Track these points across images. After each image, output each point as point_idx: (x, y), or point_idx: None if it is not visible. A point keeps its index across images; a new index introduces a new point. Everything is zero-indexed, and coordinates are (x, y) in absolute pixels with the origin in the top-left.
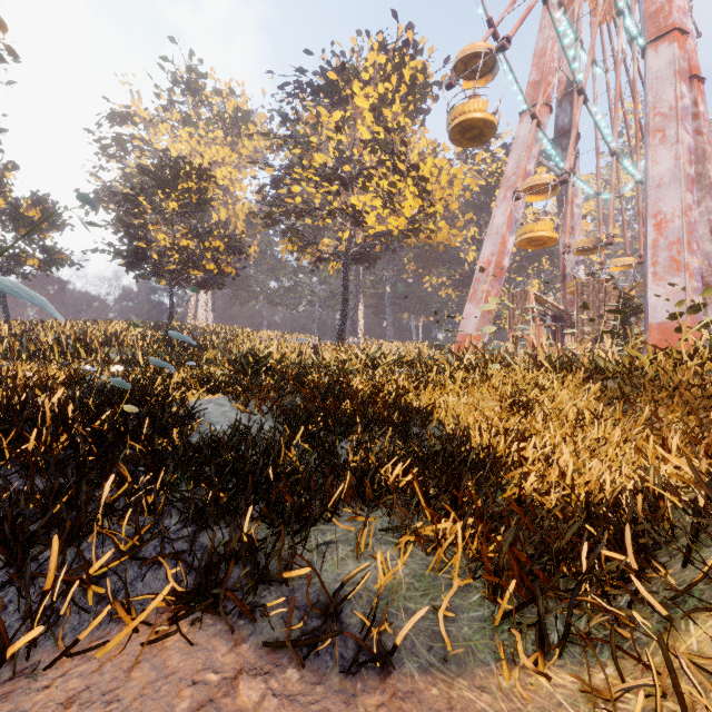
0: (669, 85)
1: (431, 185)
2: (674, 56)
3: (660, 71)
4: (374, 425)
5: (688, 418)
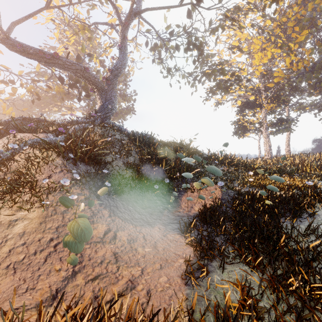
0: None
1: None
2: None
3: None
4: None
5: None
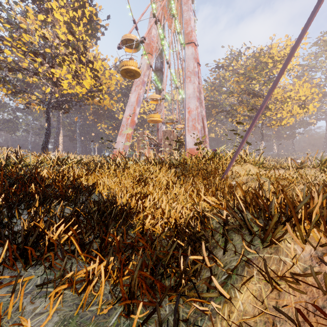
0: (192, 61)
1: (100, 75)
2: (193, 52)
3: (189, 56)
4: (53, 199)
5: (204, 181)
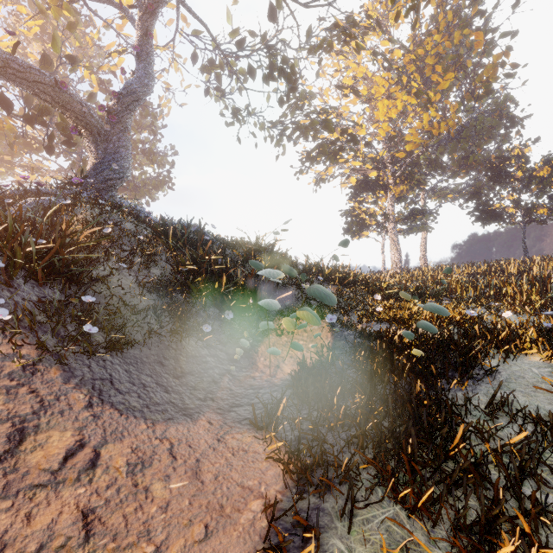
0: None
1: None
2: None
3: None
4: None
5: None
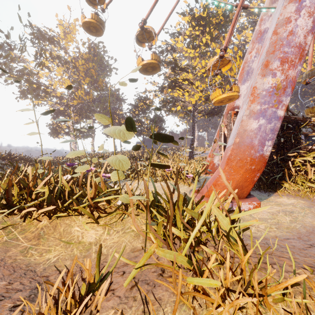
0: None
1: None
2: None
3: None
4: None
5: None
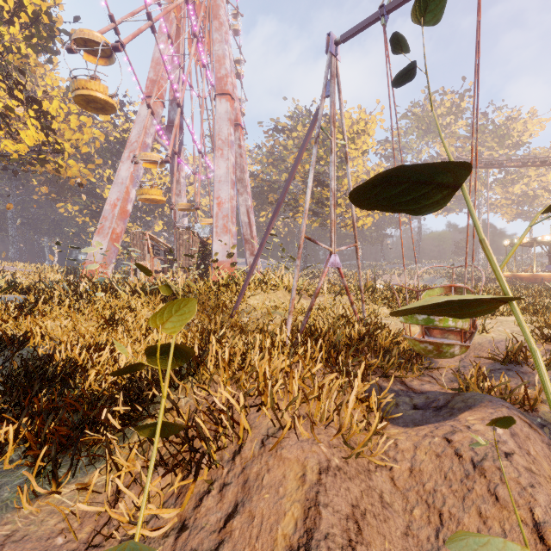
0: (225, 124)
1: (58, 123)
2: (228, 109)
3: (222, 114)
4: None
5: (205, 320)
